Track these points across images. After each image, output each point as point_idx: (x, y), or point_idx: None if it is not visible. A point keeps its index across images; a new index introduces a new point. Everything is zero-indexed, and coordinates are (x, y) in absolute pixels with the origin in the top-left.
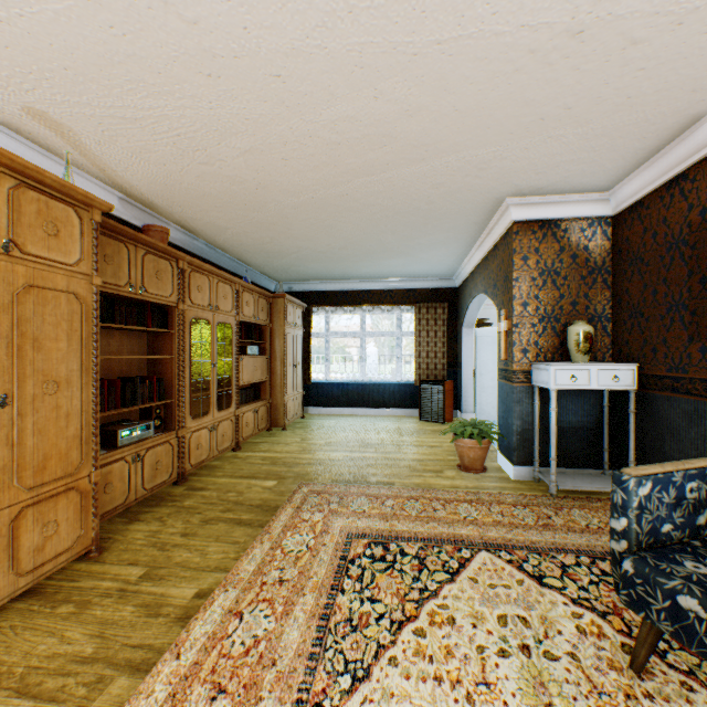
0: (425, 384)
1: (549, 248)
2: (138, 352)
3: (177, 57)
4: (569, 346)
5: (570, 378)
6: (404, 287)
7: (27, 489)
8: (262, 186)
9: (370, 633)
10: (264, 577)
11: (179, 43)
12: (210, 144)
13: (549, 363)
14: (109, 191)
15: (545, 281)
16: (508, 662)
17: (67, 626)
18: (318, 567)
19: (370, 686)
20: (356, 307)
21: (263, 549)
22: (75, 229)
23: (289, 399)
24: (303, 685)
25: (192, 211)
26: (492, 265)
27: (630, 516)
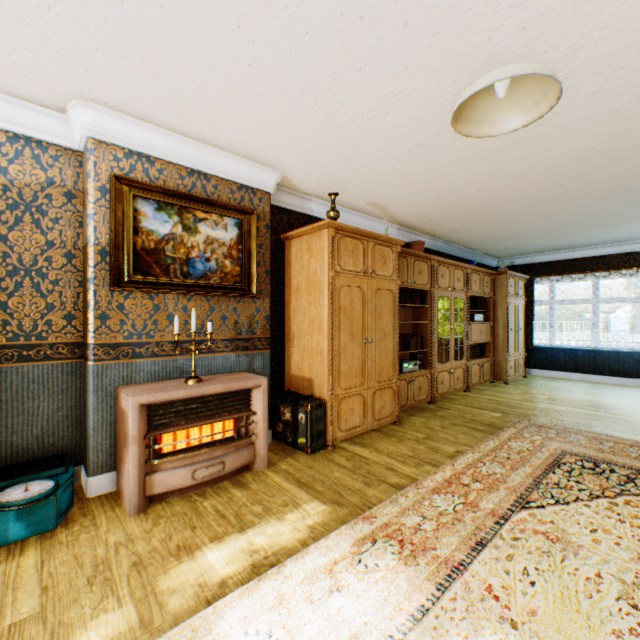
0: None
1: None
2: (407, 319)
3: (445, 165)
4: None
5: None
6: None
7: (376, 382)
8: (489, 202)
9: (571, 493)
10: (496, 454)
11: (448, 160)
12: (456, 192)
13: None
14: (392, 226)
15: None
16: None
17: (397, 444)
18: (534, 459)
19: (567, 508)
20: (585, 274)
21: (493, 443)
22: (390, 258)
23: (510, 359)
24: (522, 494)
25: (437, 226)
26: None
27: None
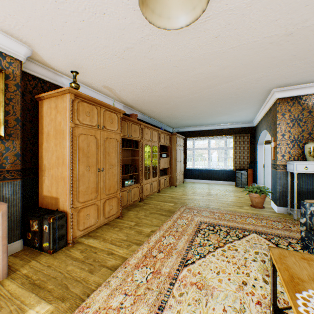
0: (238, 171)
1: (296, 108)
2: (128, 156)
3: (146, 67)
4: (305, 153)
5: (304, 168)
6: (228, 127)
7: (106, 195)
8: (169, 97)
9: (206, 248)
10: (171, 229)
11: (147, 64)
12: (152, 87)
13: (293, 161)
14: (120, 104)
15: (293, 124)
16: (255, 263)
17: (118, 232)
18: (189, 229)
19: (205, 259)
20: (205, 137)
21: (170, 222)
22: (116, 120)
23: (178, 175)
24: (184, 255)
25: (144, 107)
26: (268, 117)
27: (306, 217)
